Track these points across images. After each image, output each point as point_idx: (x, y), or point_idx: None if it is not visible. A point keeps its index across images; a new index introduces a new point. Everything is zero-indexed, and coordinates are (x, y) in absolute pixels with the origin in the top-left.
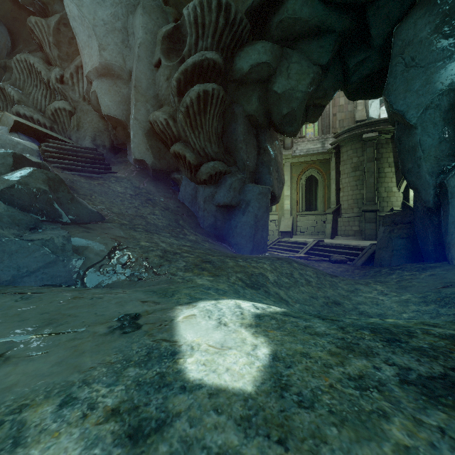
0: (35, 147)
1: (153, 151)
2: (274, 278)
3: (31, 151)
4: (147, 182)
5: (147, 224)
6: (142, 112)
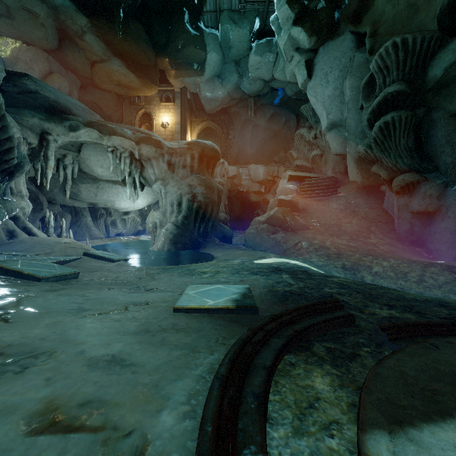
0: (295, 188)
1: (362, 173)
2: (379, 270)
3: (293, 191)
4: (360, 197)
5: (338, 230)
6: (353, 147)
